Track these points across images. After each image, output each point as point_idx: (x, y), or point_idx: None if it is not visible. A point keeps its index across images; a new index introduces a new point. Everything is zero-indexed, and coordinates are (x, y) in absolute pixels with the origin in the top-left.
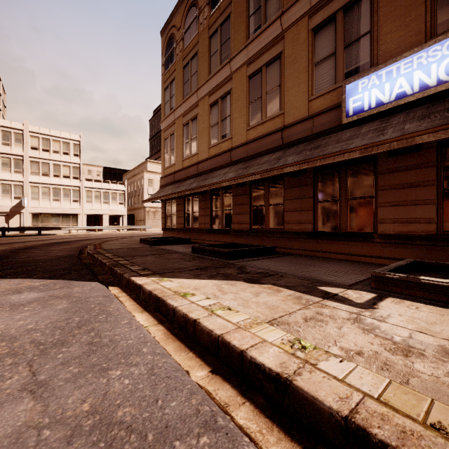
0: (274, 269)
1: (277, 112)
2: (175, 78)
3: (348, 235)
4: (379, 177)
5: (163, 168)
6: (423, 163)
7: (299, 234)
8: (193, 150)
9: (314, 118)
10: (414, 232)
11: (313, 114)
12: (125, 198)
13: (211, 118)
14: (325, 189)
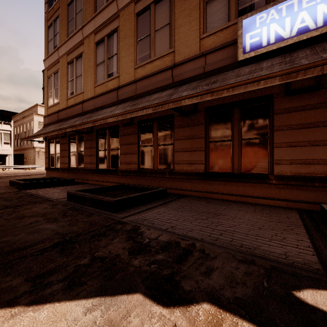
0: (182, 231)
1: (167, 50)
2: (59, 16)
3: (242, 176)
4: (276, 116)
5: (46, 107)
6: (322, 103)
7: (190, 175)
8: (78, 89)
9: (207, 55)
10: (313, 174)
11: (206, 52)
12: (12, 138)
13: (97, 57)
14: (217, 129)
